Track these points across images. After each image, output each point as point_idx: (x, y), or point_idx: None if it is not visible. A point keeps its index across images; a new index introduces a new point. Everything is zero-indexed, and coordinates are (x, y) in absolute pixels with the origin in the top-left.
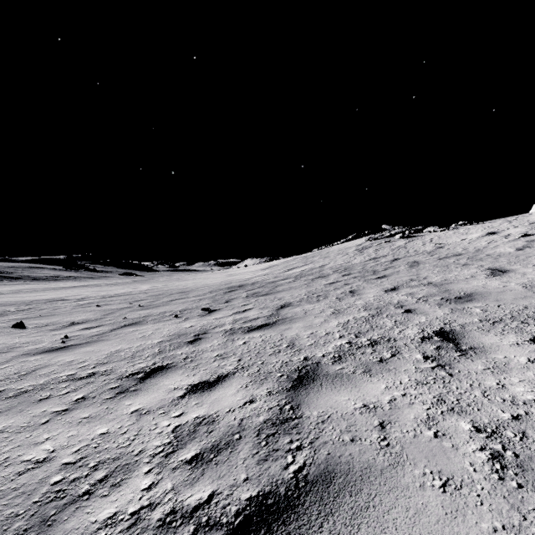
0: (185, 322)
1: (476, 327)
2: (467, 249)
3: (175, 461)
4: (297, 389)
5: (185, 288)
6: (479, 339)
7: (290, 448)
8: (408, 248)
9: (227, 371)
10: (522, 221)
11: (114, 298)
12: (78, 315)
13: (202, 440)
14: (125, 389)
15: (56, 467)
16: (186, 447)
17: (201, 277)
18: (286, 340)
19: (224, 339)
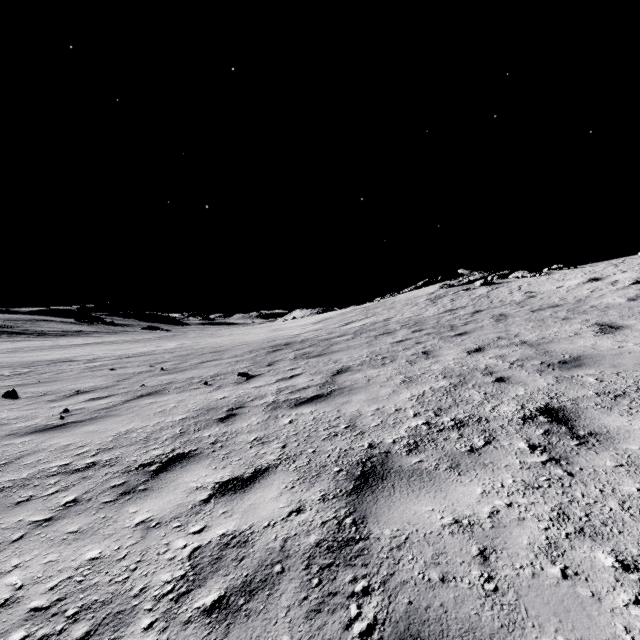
0: (217, 391)
1: (593, 403)
2: (566, 299)
3: (189, 608)
4: (360, 492)
5: (220, 347)
6: (600, 421)
7: (353, 591)
8: (491, 298)
9: (268, 463)
10: (631, 264)
11: (133, 358)
12: (85, 381)
13: (229, 572)
14: (132, 487)
15: (20, 616)
16: (206, 585)
17: (239, 332)
18: (344, 419)
19: (265, 416)
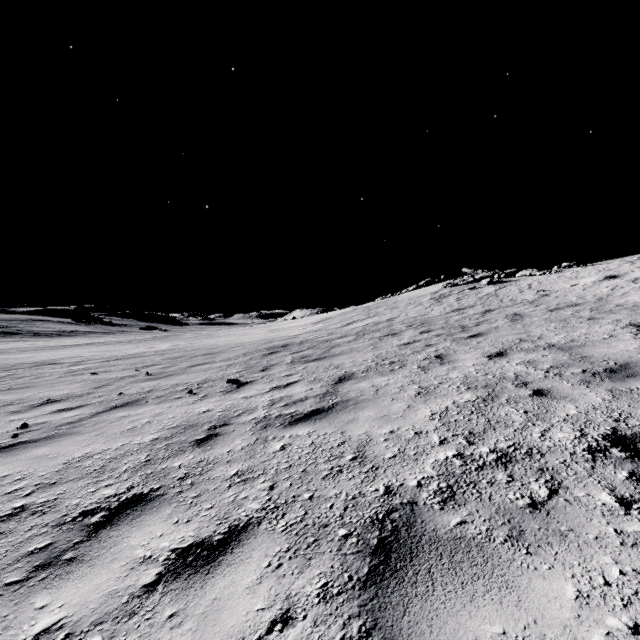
0: (201, 402)
1: None
2: (584, 297)
3: None
4: (380, 582)
5: (214, 348)
6: None
7: None
8: (501, 297)
9: (248, 515)
10: None
11: (120, 361)
12: (60, 388)
13: None
14: (56, 555)
15: None
16: None
17: (236, 332)
18: (350, 445)
19: (252, 438)
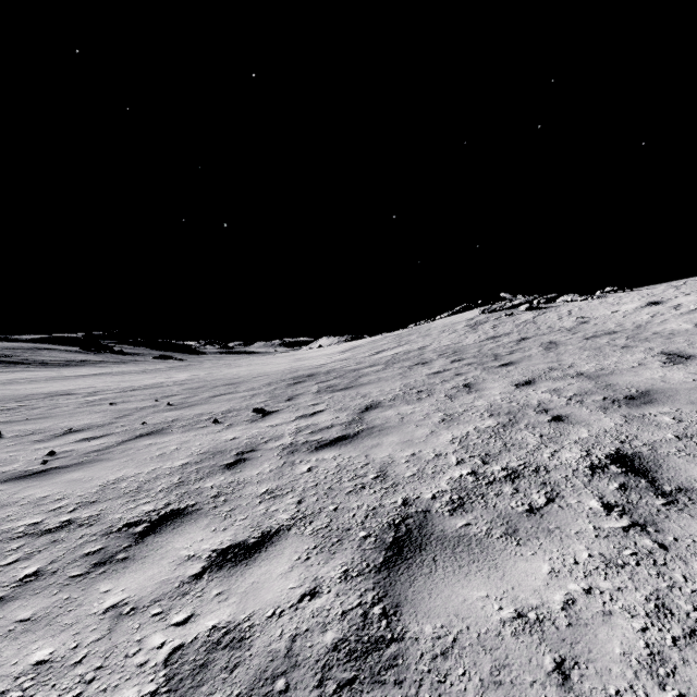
0: (227, 431)
1: (675, 448)
2: (623, 325)
3: None
4: (393, 567)
5: (236, 378)
6: (688, 472)
7: None
8: (538, 324)
9: (279, 523)
10: (695, 286)
11: (138, 391)
12: (80, 418)
13: (215, 690)
14: (109, 555)
15: None
16: None
17: (259, 362)
18: (373, 466)
19: (279, 462)
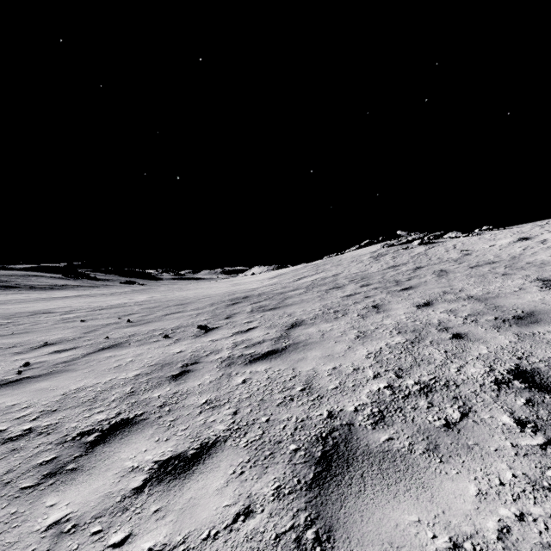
0: (175, 345)
1: None
2: (500, 256)
3: None
4: (323, 484)
5: (185, 300)
6: None
7: None
8: (430, 255)
9: (216, 434)
10: None
11: (105, 310)
12: (55, 333)
13: None
14: (60, 466)
15: None
16: None
17: (204, 286)
18: (300, 379)
19: (218, 374)
